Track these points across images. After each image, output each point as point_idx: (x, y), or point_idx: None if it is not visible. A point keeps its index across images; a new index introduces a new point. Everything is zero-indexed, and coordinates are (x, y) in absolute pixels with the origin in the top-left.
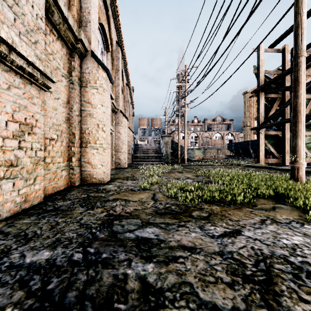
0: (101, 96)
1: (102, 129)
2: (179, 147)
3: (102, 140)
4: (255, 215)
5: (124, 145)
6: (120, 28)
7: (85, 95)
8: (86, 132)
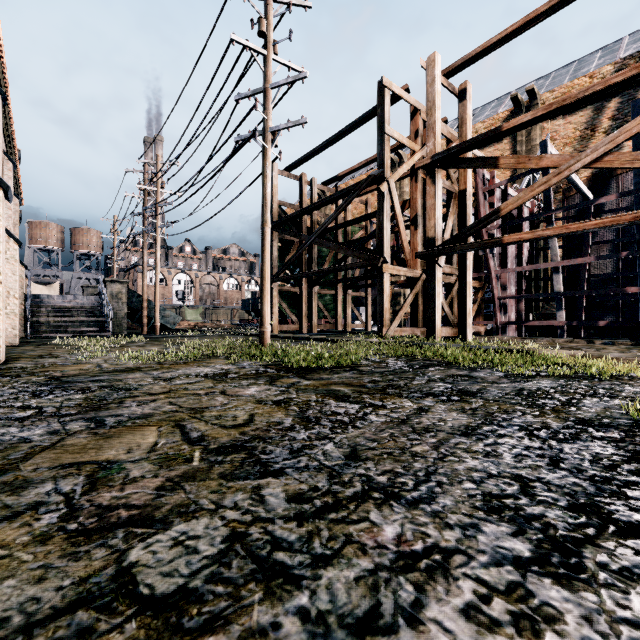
0: None
1: None
2: (145, 304)
3: None
4: (196, 365)
5: (13, 299)
6: (2, 51)
7: None
8: None
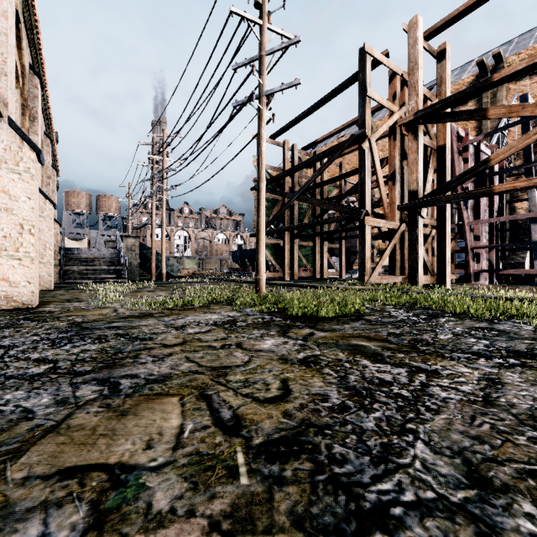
0: (28, 185)
1: (29, 231)
2: (154, 255)
3: (29, 247)
4: (203, 312)
5: (49, 251)
6: (40, 44)
7: None
8: None
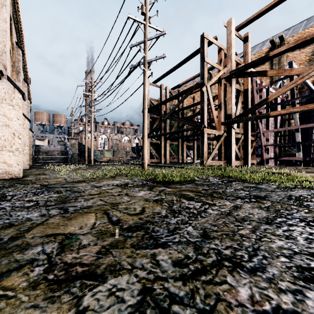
0: (17, 112)
1: (18, 136)
2: (86, 149)
3: (18, 145)
4: (111, 179)
5: (27, 147)
6: (22, 31)
7: (1, 109)
8: (2, 138)
